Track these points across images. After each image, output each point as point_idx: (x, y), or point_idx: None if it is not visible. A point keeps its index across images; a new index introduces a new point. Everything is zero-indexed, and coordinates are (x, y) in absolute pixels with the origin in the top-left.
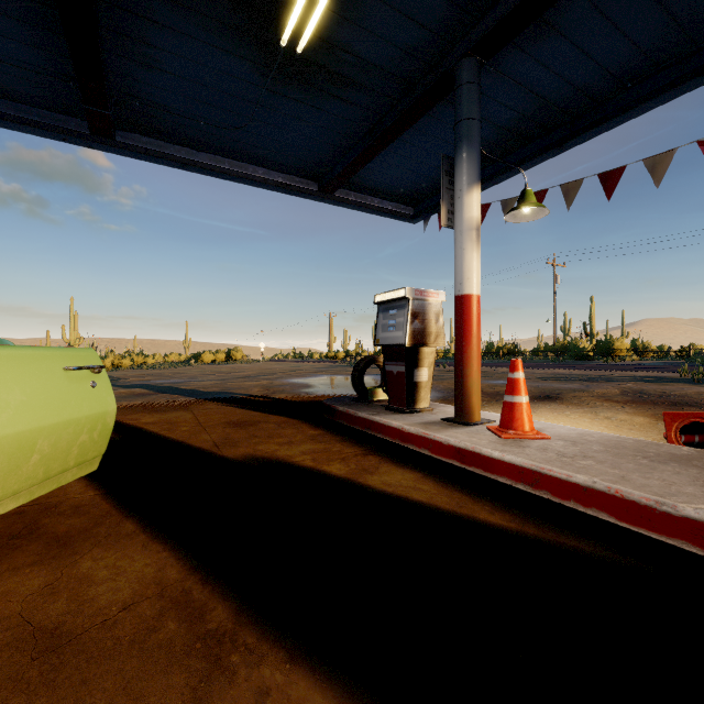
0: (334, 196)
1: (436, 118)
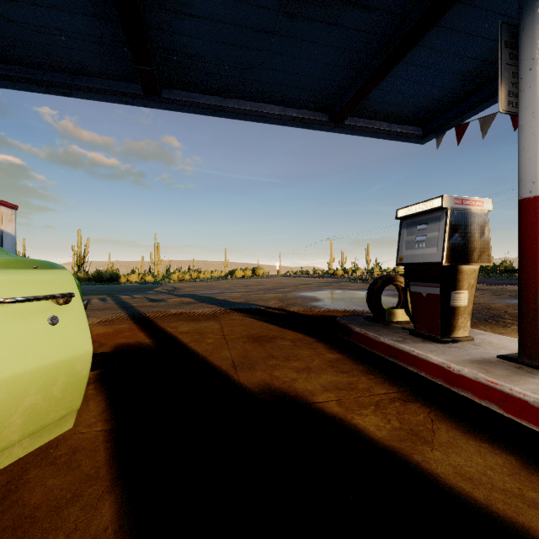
0: (344, 124)
1: (470, 5)
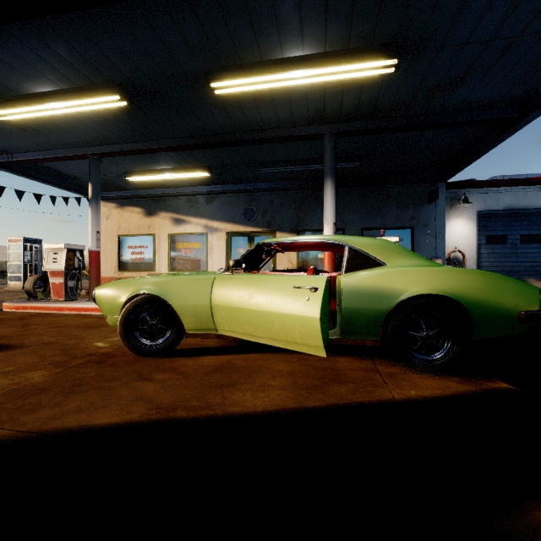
0: None
1: None
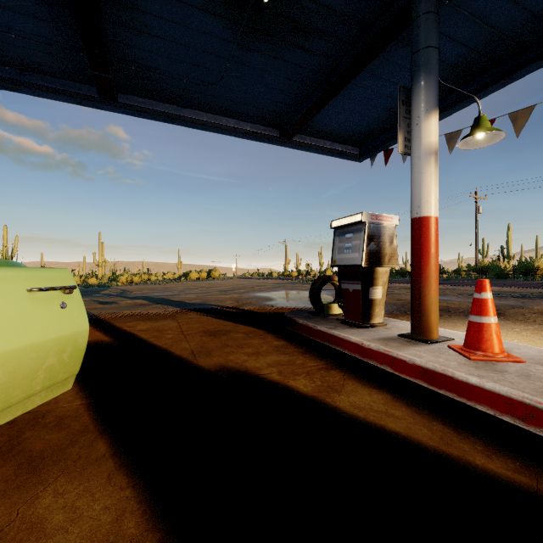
0: (293, 140)
1: (387, 60)
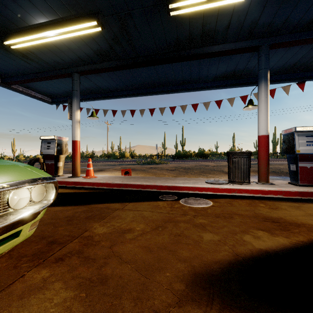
0: (11, 86)
1: (64, 78)
